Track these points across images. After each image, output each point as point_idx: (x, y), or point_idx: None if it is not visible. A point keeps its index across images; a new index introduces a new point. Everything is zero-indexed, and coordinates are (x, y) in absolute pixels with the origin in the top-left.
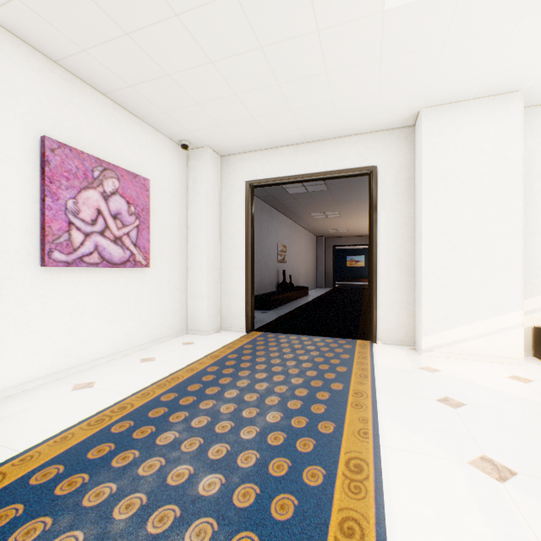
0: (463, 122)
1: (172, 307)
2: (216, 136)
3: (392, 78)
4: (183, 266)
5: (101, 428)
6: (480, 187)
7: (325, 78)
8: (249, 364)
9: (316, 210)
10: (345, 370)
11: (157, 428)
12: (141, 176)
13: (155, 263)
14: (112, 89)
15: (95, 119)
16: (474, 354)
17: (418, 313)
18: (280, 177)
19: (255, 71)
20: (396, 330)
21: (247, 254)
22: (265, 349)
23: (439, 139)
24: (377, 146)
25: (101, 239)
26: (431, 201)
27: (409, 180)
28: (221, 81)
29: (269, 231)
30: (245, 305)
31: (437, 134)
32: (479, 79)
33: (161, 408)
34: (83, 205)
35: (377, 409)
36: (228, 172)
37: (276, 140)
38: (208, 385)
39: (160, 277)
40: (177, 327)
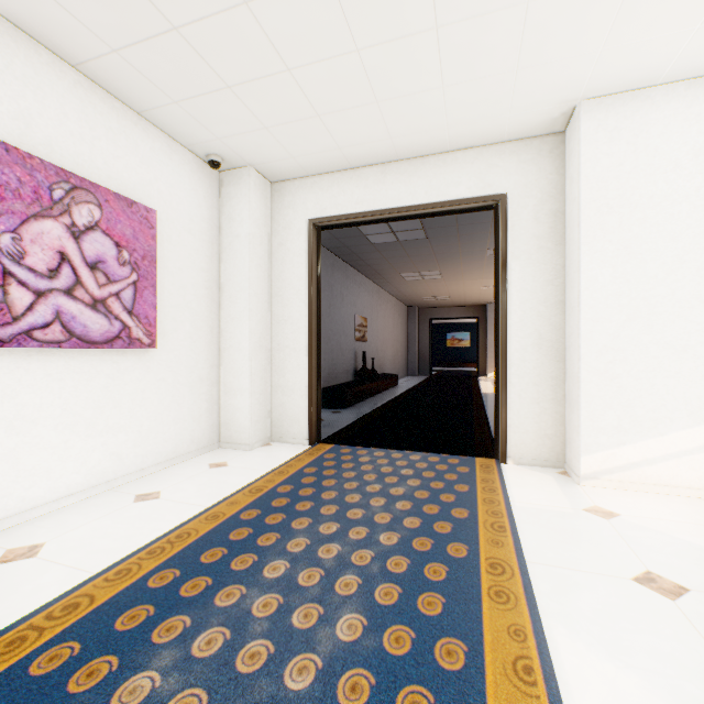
0: (646, 121)
1: (194, 408)
2: (262, 148)
3: (542, 40)
4: (214, 346)
5: (10, 663)
6: (674, 222)
7: (433, 39)
8: (310, 505)
9: (409, 269)
10: (466, 516)
11: (123, 661)
12: (141, 204)
13: (166, 341)
14: (86, 55)
15: (56, 105)
16: (664, 484)
17: (571, 418)
18: (359, 212)
19: (319, 23)
20: (536, 443)
21: (310, 329)
22: (337, 475)
23: (607, 147)
24: (507, 164)
25: (66, 302)
26: (595, 245)
27: (556, 215)
28: (263, 43)
29: (343, 297)
30: (307, 404)
31: (605, 141)
32: (680, 46)
33: (143, 608)
34: (31, 245)
35: (537, 604)
36: (282, 205)
37: (354, 156)
38: (237, 551)
39: (174, 363)
40: (203, 439)
